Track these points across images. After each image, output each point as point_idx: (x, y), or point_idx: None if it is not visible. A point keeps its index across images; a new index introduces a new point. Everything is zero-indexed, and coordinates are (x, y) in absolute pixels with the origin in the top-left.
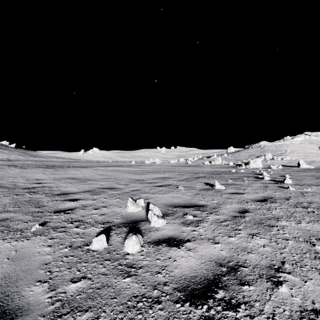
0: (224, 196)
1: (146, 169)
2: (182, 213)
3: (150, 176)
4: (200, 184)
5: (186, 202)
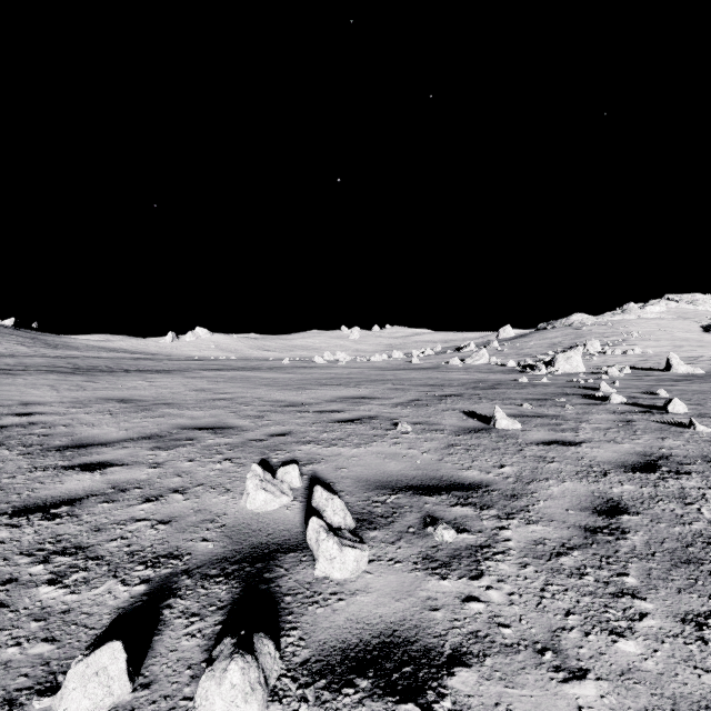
0: (528, 451)
1: (314, 376)
2: (419, 517)
3: (324, 393)
4: (452, 416)
5: (424, 474)
